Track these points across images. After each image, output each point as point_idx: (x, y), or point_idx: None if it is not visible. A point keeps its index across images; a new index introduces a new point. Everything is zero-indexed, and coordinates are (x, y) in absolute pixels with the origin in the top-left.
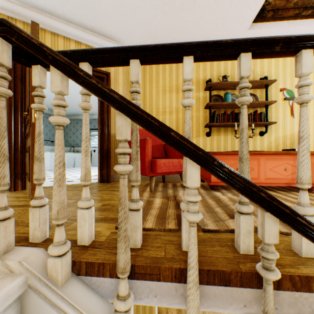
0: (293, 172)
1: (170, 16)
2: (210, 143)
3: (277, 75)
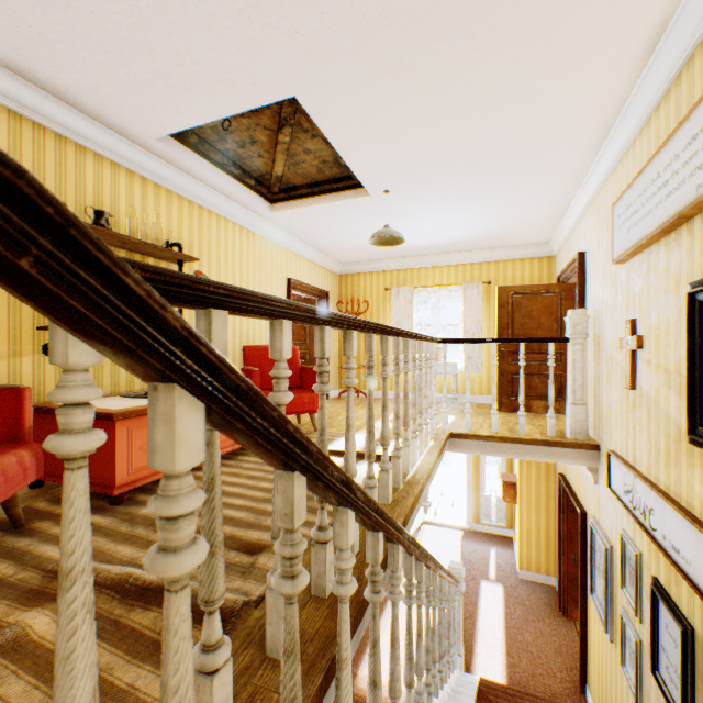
0: None
1: None
2: (59, 374)
3: (192, 246)
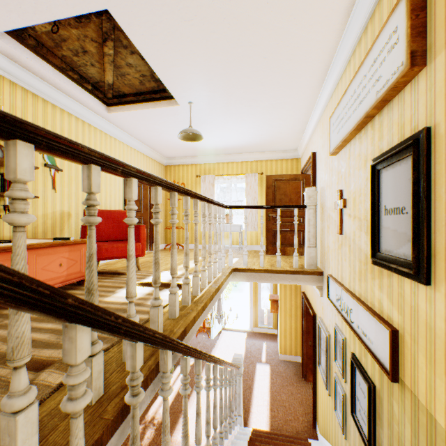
0: (69, 266)
1: None
2: None
3: None
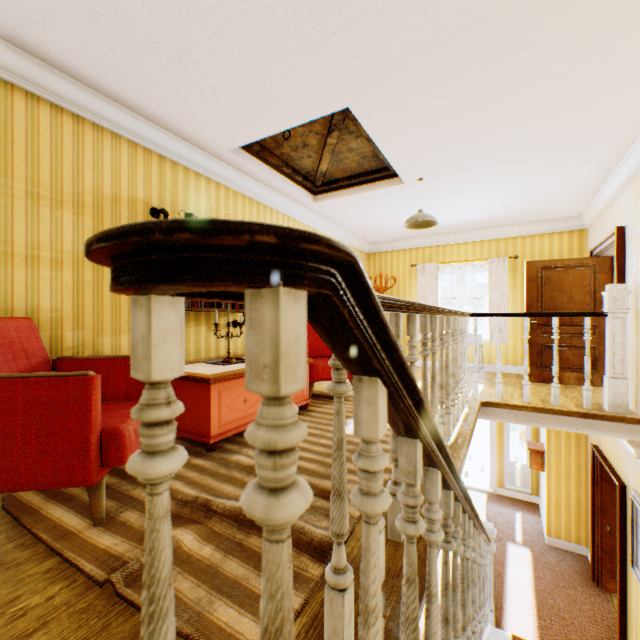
0: None
1: (111, 33)
2: None
3: None
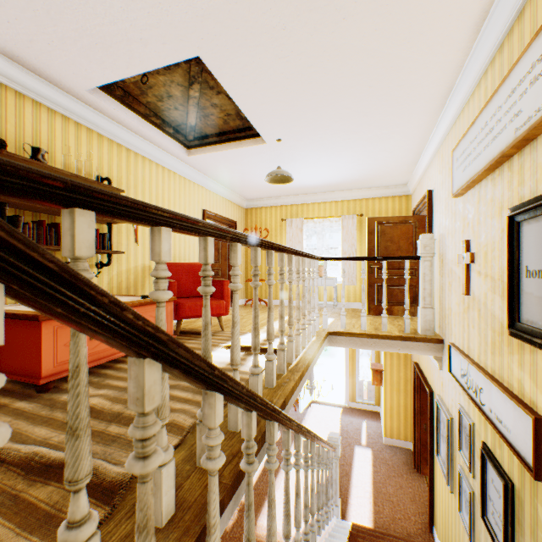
0: None
1: None
2: None
3: (121, 180)
